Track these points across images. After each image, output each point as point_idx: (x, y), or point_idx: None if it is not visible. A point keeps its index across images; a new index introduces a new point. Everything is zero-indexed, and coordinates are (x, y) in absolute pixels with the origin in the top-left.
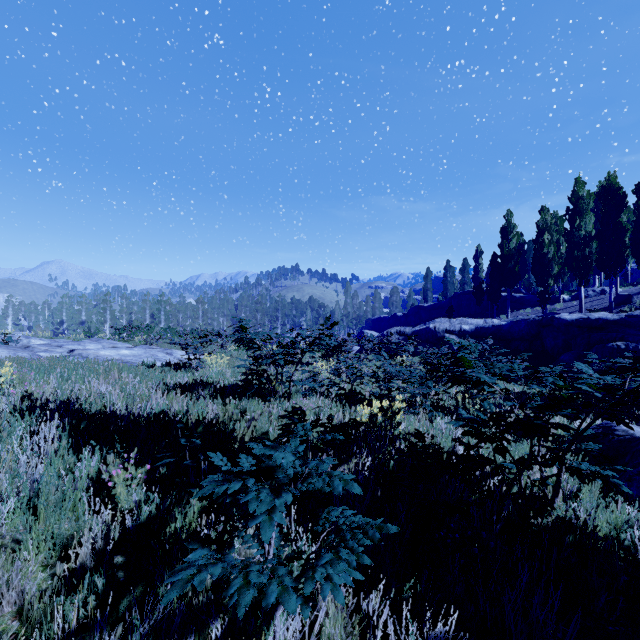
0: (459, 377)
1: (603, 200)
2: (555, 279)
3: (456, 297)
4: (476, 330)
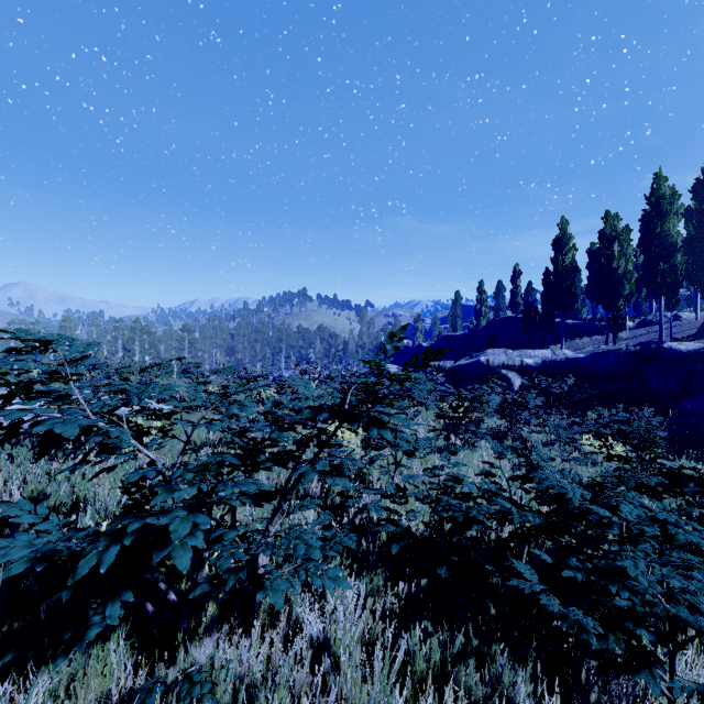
0: None
1: (699, 197)
2: None
3: (493, 324)
4: (543, 365)
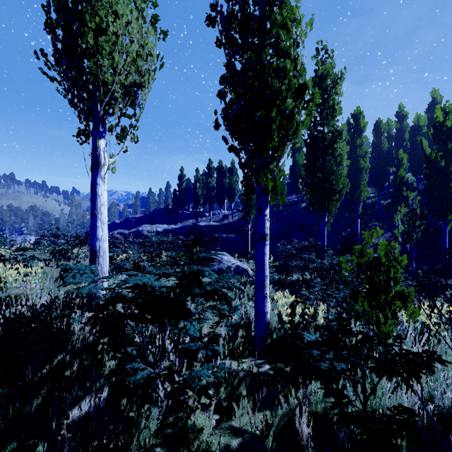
0: (150, 240)
1: (217, 172)
2: (202, 205)
3: (155, 212)
4: (164, 231)
